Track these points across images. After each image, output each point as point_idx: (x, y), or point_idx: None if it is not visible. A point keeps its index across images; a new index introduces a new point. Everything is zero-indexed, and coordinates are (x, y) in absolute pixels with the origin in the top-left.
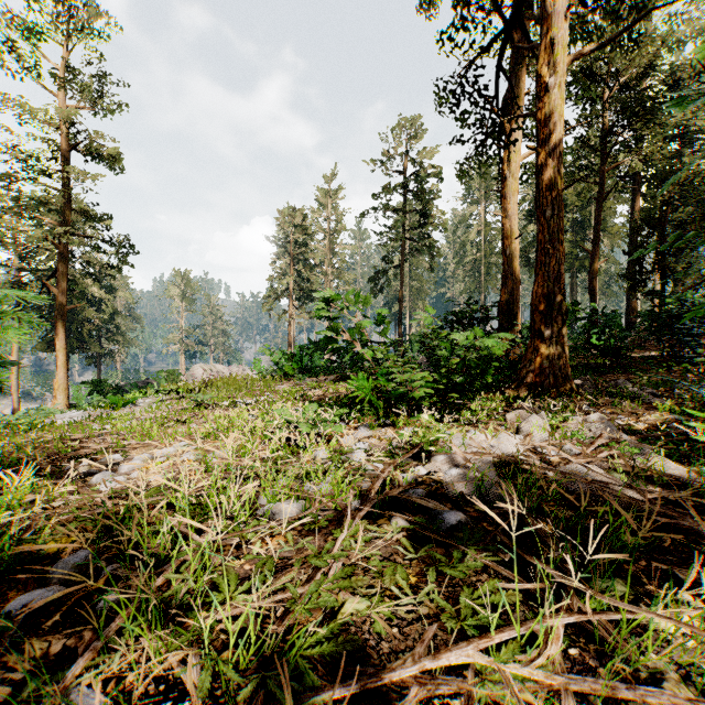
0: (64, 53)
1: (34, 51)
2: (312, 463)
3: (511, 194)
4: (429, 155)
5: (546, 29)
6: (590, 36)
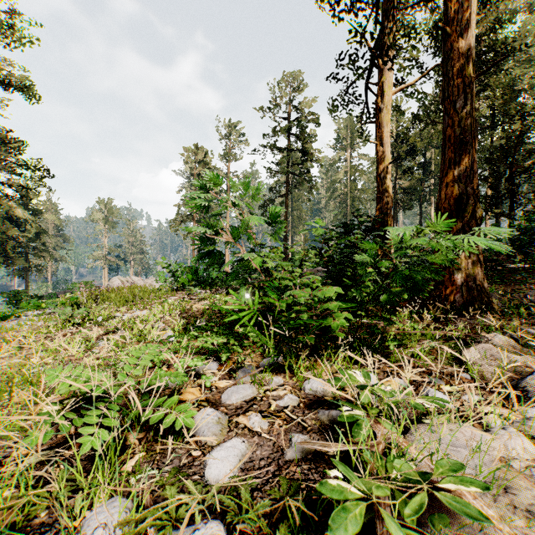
0: None
1: None
2: None
3: (386, 123)
4: (308, 105)
5: None
6: None
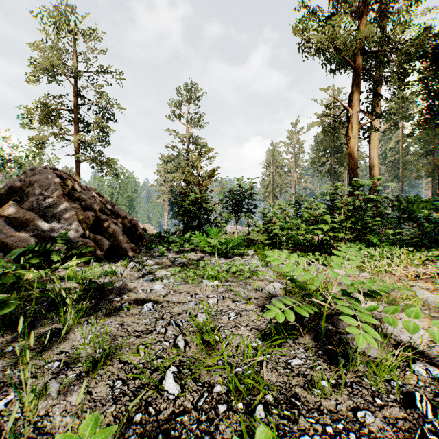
0: (187, 109)
1: (180, 113)
2: None
3: (373, 148)
4: None
5: (351, 118)
6: (386, 98)
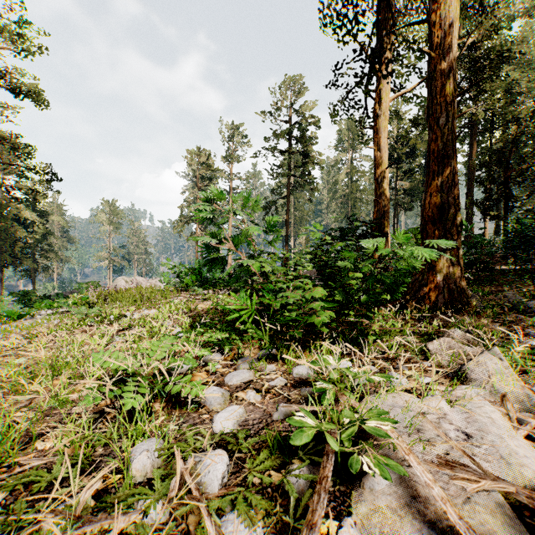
0: None
1: None
2: (118, 483)
3: (383, 129)
4: (310, 108)
5: None
6: None
